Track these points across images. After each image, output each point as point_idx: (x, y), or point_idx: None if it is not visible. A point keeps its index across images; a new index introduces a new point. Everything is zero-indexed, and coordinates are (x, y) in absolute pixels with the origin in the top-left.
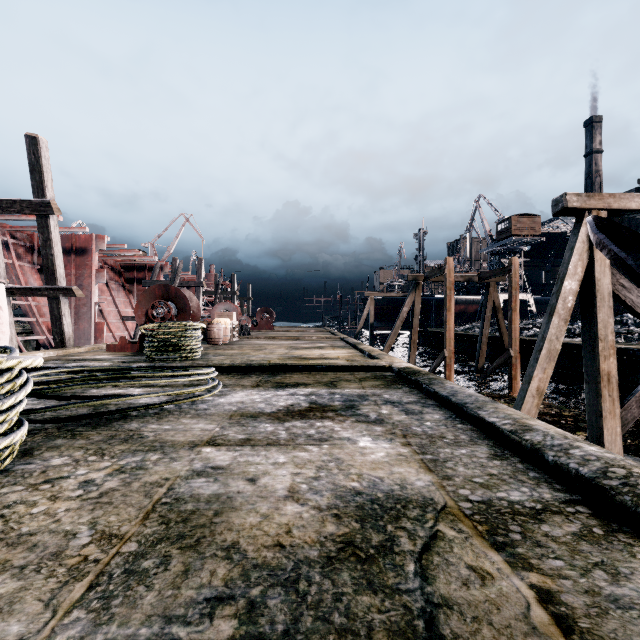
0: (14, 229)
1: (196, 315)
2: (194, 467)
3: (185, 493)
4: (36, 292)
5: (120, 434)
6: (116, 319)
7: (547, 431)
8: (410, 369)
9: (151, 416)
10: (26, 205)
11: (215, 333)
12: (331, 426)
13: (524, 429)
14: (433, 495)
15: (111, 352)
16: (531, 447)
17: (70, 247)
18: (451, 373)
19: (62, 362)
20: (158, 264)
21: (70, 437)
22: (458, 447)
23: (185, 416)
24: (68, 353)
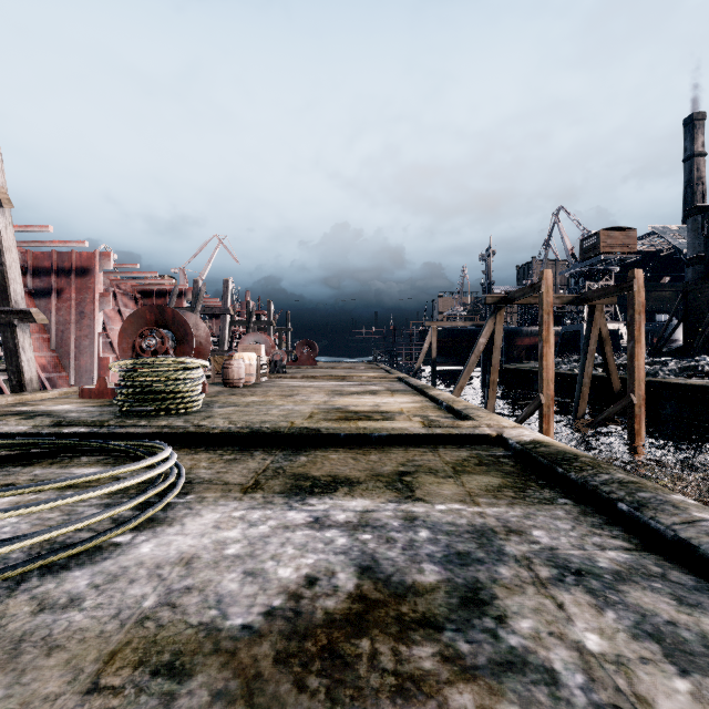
0: None
1: (204, 348)
2: None
3: None
4: None
5: None
6: None
7: None
8: (549, 448)
9: None
10: None
11: (234, 372)
12: None
13: None
14: None
15: (85, 399)
16: None
17: (70, 266)
18: (549, 426)
19: None
20: (177, 287)
21: None
22: None
23: None
24: (25, 400)
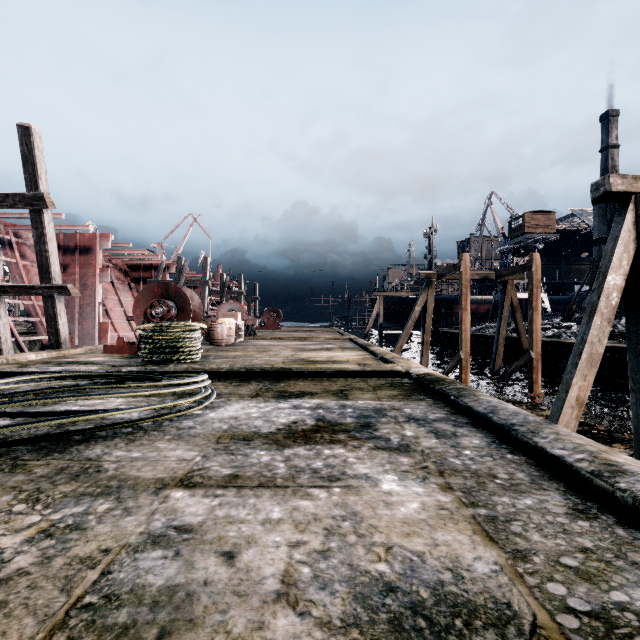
0: (18, 228)
1: (198, 315)
2: (152, 527)
3: (124, 583)
4: (30, 291)
5: (73, 465)
6: (122, 319)
7: None
8: (431, 376)
9: (122, 437)
10: (19, 199)
11: (218, 334)
12: (343, 455)
13: (612, 470)
14: (509, 596)
15: (108, 354)
16: (634, 503)
17: (74, 246)
18: (467, 376)
19: (47, 366)
20: (163, 263)
21: (8, 470)
22: (519, 494)
23: (163, 438)
24: (63, 355)
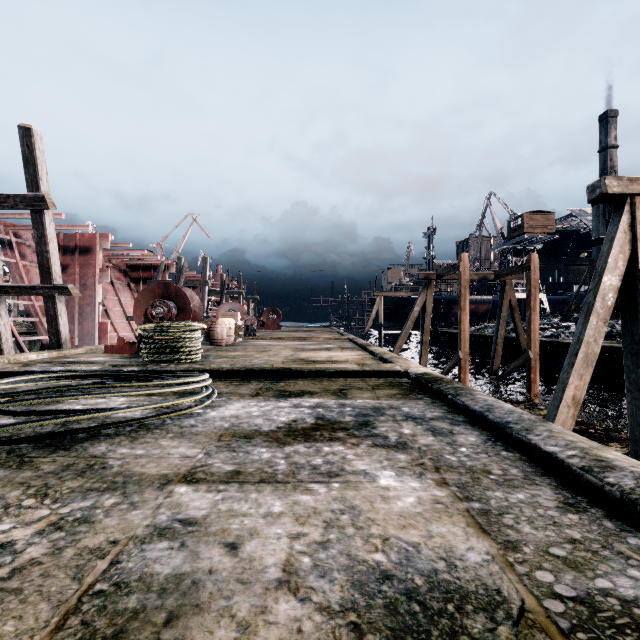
0: (17, 228)
1: (198, 315)
2: (157, 520)
3: (133, 572)
4: (31, 291)
5: (79, 462)
6: (121, 319)
7: (637, 471)
8: (430, 375)
9: (125, 435)
10: (20, 200)
11: (218, 334)
12: (342, 452)
13: (601, 466)
14: (499, 583)
15: (109, 354)
16: (622, 496)
17: (74, 246)
18: (466, 376)
19: (49, 365)
20: (163, 263)
21: (16, 466)
22: (512, 489)
23: (166, 436)
24: (64, 355)
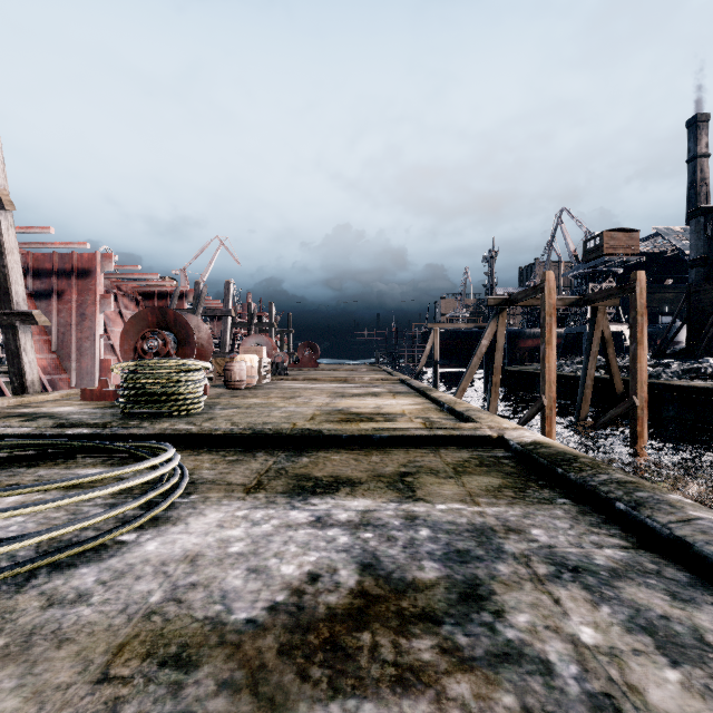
0: None
1: (206, 350)
2: None
3: None
4: None
5: None
6: None
7: None
8: (549, 449)
9: None
10: None
11: (235, 374)
12: None
13: None
14: None
15: (87, 401)
16: None
17: (71, 268)
18: (552, 428)
19: None
20: (178, 289)
21: None
22: None
23: None
24: (27, 402)
